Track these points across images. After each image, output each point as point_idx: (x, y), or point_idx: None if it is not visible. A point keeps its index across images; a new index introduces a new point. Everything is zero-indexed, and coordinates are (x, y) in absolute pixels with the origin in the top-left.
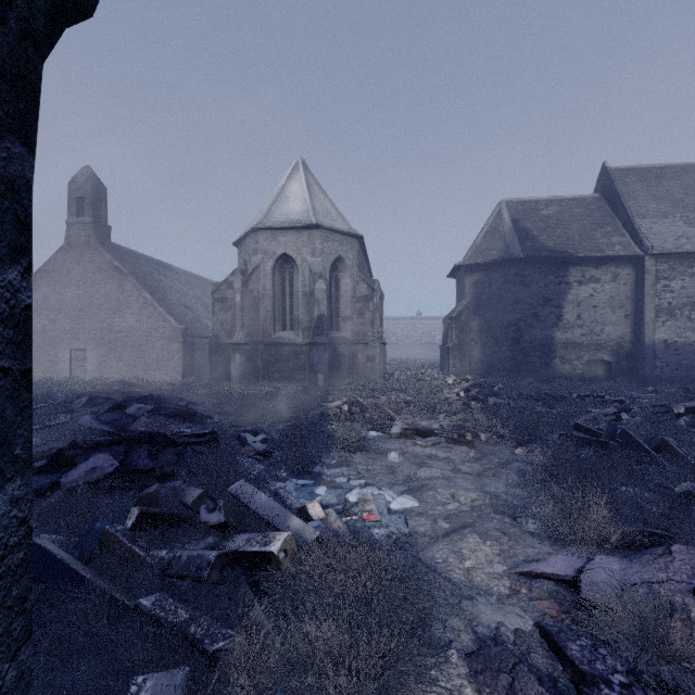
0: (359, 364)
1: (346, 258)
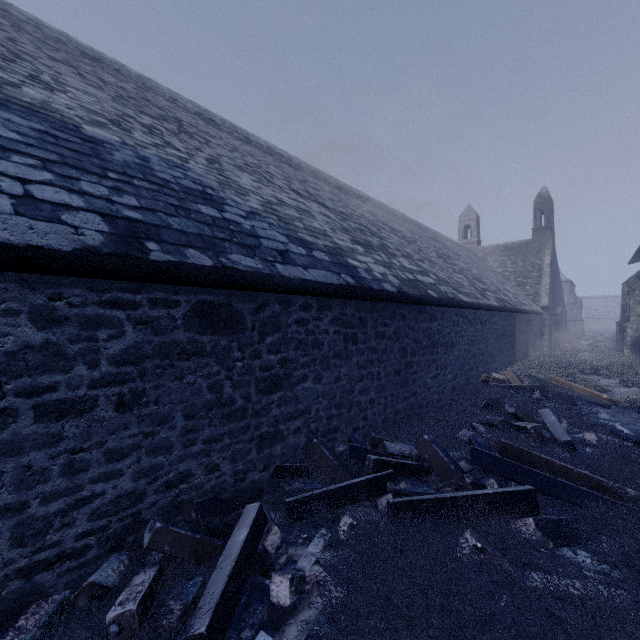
0: (570, 328)
1: (564, 290)
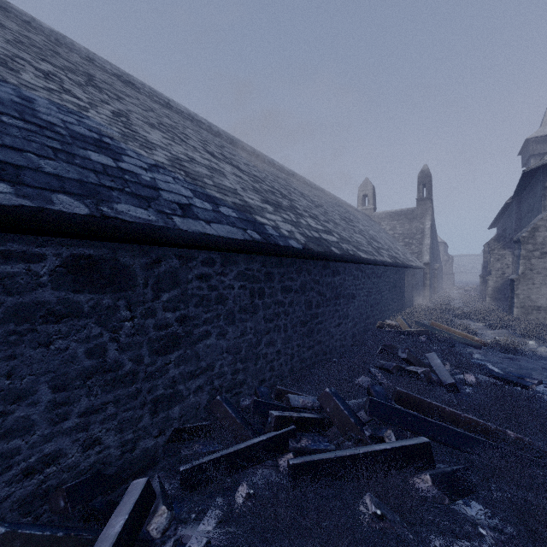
0: (444, 280)
1: (440, 249)
